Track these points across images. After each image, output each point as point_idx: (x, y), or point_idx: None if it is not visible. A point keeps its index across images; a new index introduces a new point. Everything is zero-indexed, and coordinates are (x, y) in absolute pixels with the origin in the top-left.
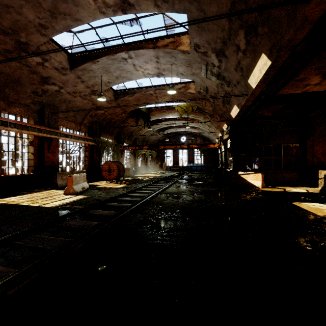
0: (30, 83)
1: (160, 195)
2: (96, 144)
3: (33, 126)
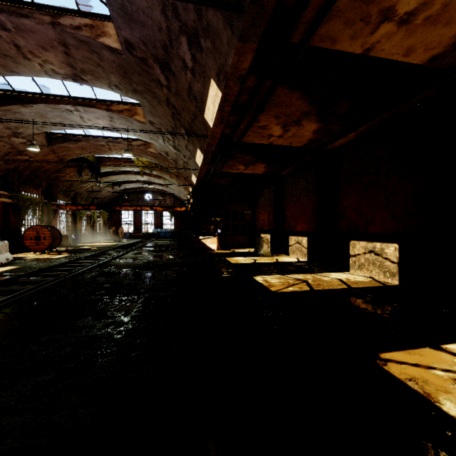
0: None
1: (115, 261)
2: (14, 201)
3: None
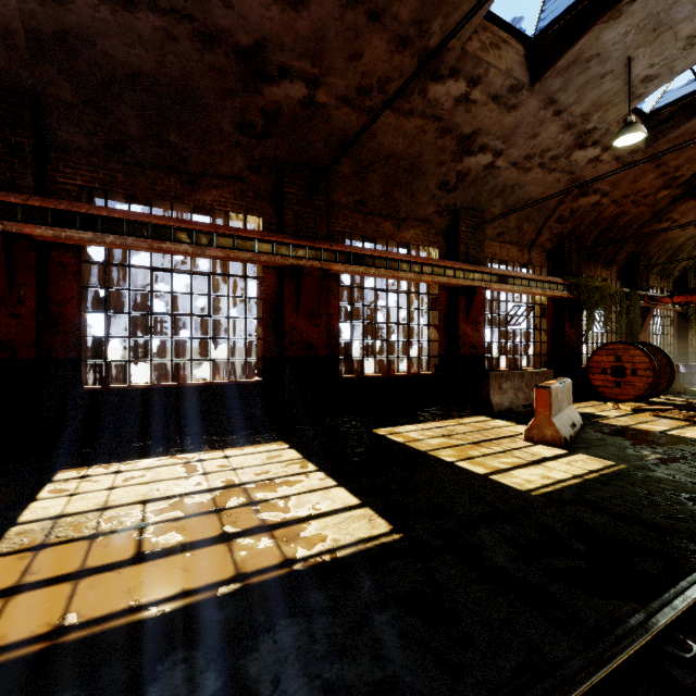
0: (436, 163)
1: None
2: (571, 295)
3: (440, 262)
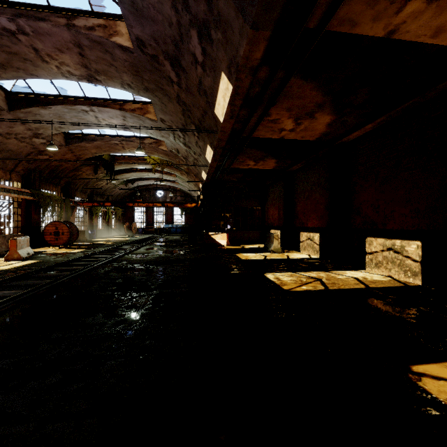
0: None
1: (127, 256)
2: (35, 199)
3: None
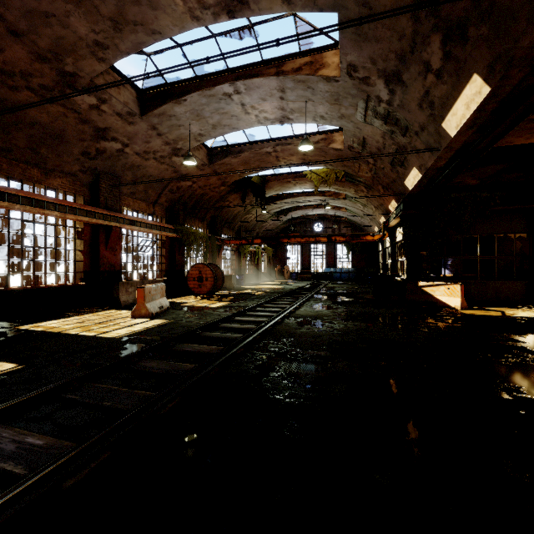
0: (78, 138)
1: (288, 321)
2: (178, 236)
3: (83, 207)
